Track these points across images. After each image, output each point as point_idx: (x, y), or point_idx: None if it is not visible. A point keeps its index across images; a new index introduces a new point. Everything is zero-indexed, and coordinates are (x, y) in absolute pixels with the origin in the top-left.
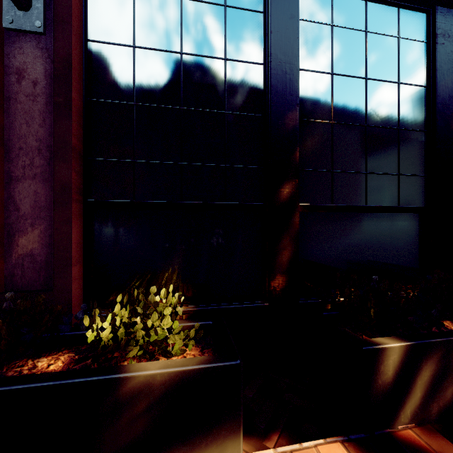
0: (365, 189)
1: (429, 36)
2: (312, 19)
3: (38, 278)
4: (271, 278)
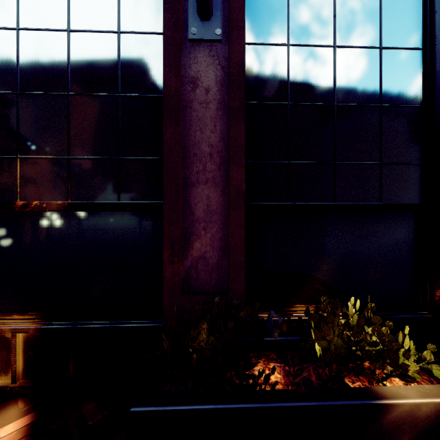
0: None
1: None
2: None
3: (210, 280)
4: (436, 287)
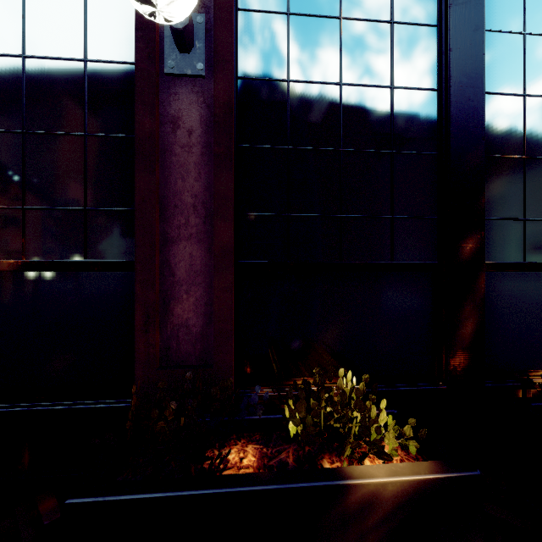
0: None
1: None
2: (498, 28)
3: (193, 352)
4: (450, 355)
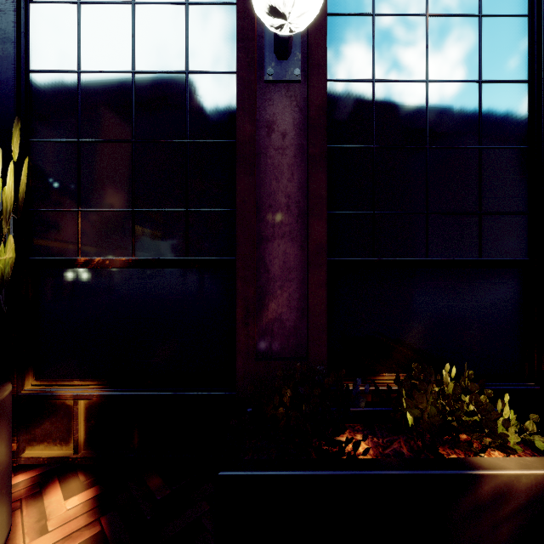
0: None
1: None
2: None
3: (287, 345)
4: None
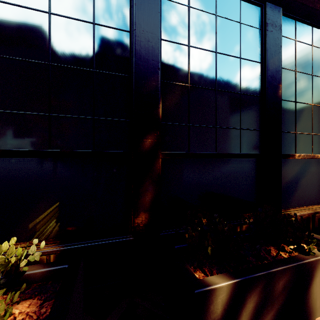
0: (215, 140)
1: (262, 24)
2: None
3: None
4: (135, 216)
